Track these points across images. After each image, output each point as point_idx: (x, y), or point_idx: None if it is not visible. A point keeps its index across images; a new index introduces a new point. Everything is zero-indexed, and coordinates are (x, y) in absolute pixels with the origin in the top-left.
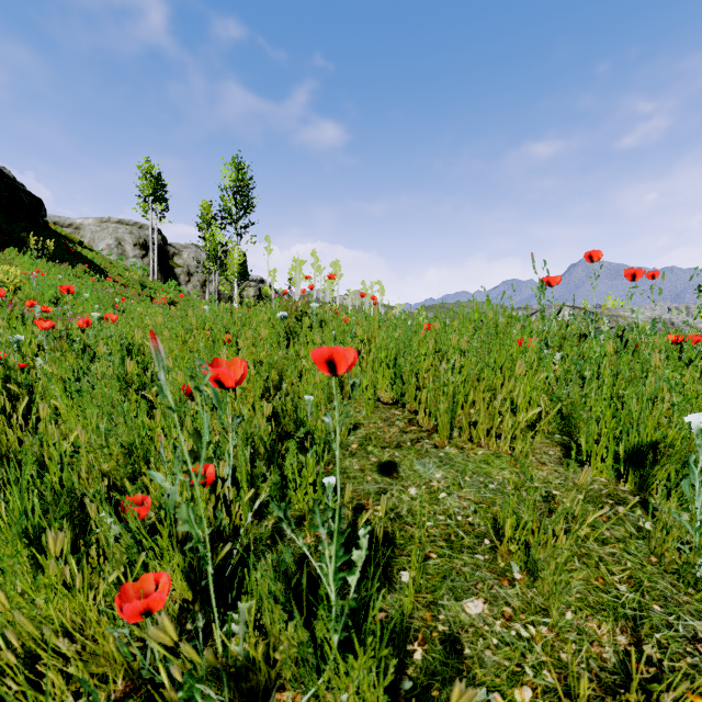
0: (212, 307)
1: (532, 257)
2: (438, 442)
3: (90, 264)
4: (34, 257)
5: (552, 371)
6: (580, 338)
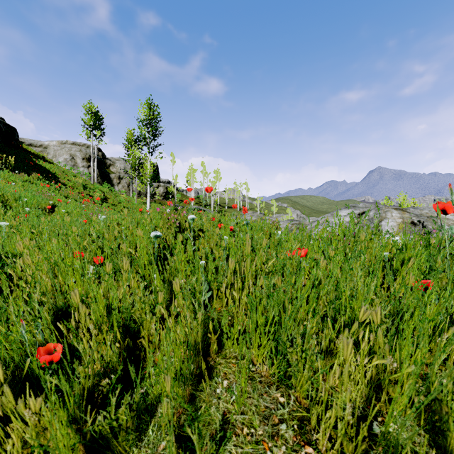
0: (133, 201)
1: (450, 188)
2: None
3: (47, 173)
4: None
5: None
6: None
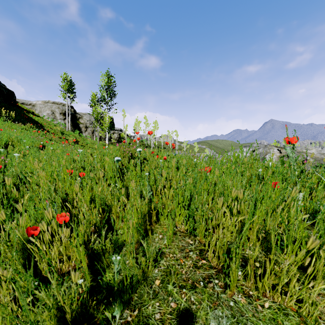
0: (96, 143)
1: (286, 127)
2: (229, 294)
3: (36, 123)
4: (4, 120)
5: (323, 227)
6: (318, 183)
